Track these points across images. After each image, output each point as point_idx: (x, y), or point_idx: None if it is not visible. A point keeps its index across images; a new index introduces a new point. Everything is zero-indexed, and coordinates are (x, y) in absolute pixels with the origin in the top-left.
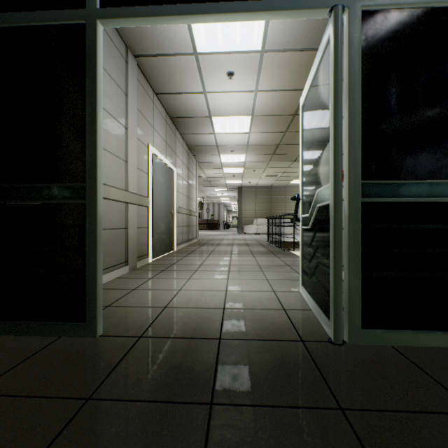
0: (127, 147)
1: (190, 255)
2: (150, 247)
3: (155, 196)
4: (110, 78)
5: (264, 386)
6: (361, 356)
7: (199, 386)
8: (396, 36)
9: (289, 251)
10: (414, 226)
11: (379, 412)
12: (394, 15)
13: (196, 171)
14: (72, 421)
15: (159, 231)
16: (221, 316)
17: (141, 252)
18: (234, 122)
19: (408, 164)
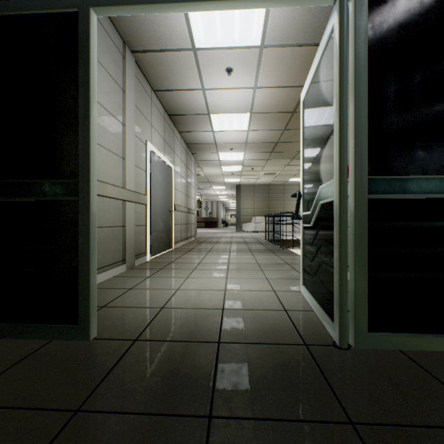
0: (124, 144)
1: (188, 253)
2: (148, 245)
3: (153, 194)
4: (107, 74)
5: (267, 396)
6: (369, 362)
7: (197, 395)
8: (405, 23)
9: (288, 249)
10: (423, 224)
11: (393, 427)
12: (402, 2)
13: (194, 169)
14: (57, 438)
15: (158, 229)
16: (220, 317)
17: (139, 250)
18: (232, 119)
19: (417, 158)
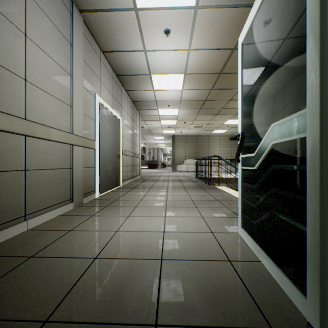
0: (72, 93)
1: (132, 190)
2: (96, 184)
3: (101, 140)
4: (53, 24)
5: None
6: None
7: None
8: None
9: (215, 186)
10: None
11: None
12: None
13: (139, 122)
14: None
15: (106, 170)
16: (158, 273)
17: (88, 189)
18: (169, 79)
19: None
